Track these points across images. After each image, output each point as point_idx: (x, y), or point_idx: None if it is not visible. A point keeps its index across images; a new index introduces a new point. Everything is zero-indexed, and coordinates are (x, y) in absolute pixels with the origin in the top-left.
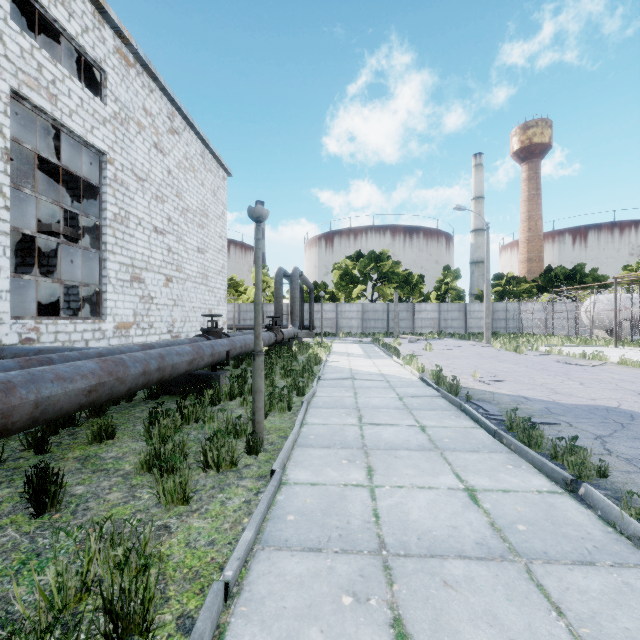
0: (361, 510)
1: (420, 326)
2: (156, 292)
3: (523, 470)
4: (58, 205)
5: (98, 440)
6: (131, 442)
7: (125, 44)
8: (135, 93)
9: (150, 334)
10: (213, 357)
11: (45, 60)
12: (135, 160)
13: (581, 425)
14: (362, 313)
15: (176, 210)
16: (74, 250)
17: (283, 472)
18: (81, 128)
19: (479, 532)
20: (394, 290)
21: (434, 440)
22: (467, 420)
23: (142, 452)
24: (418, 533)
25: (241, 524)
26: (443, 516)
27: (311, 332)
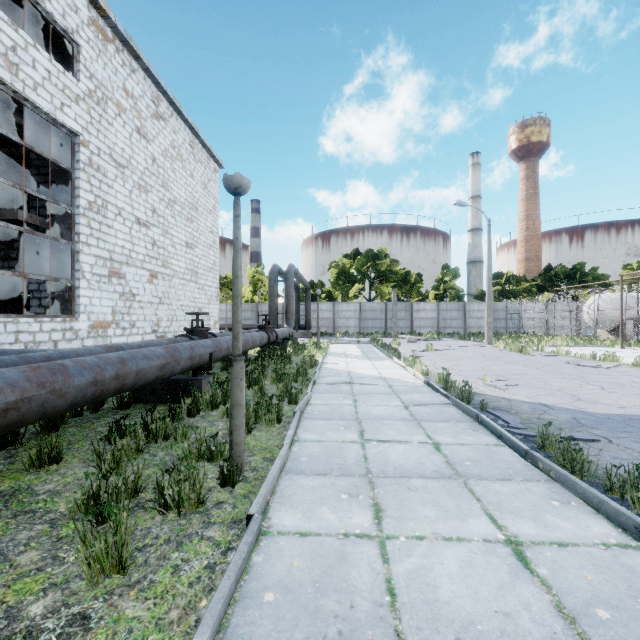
0: (369, 581)
1: (419, 326)
2: (139, 289)
3: (574, 509)
4: (20, 189)
5: (38, 466)
6: (79, 468)
7: (102, 16)
8: (114, 71)
9: (132, 334)
10: (192, 360)
11: (3, 23)
12: (114, 144)
13: (622, 441)
14: (359, 312)
15: (162, 201)
16: (46, 242)
17: (264, 514)
18: (48, 104)
19: (544, 624)
20: (392, 289)
21: (453, 463)
22: (487, 435)
23: (80, 488)
24: (455, 627)
25: (195, 611)
26: (486, 592)
27: (307, 332)
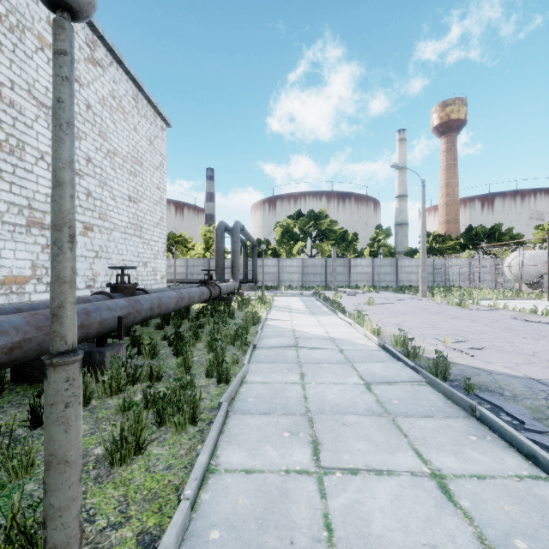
0: None
1: (355, 280)
2: None
3: None
4: None
5: None
6: None
7: None
8: None
9: None
10: (85, 329)
11: None
12: (34, 80)
13: None
14: (302, 268)
15: (99, 151)
16: None
17: None
18: None
19: None
20: (331, 247)
21: (494, 545)
22: (505, 449)
23: None
24: None
25: None
26: None
27: (254, 286)
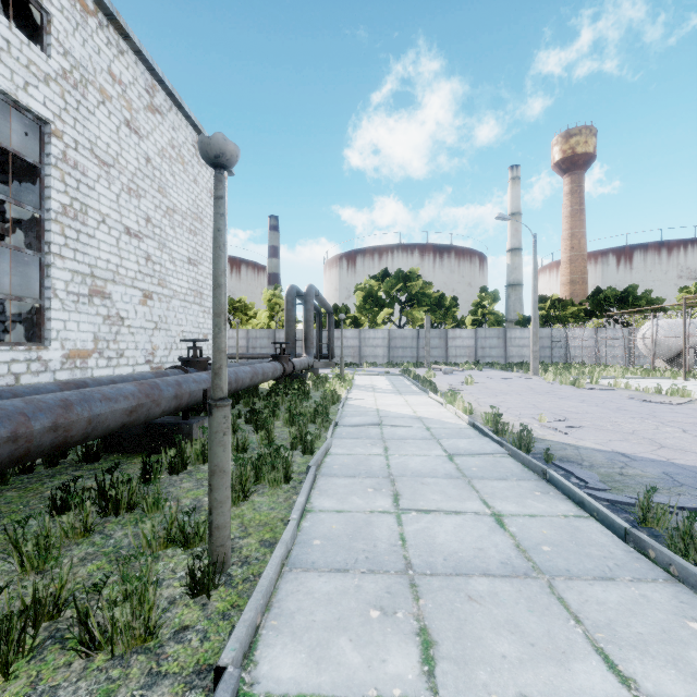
0: None
1: (454, 355)
2: (128, 311)
3: None
4: None
5: None
6: None
7: None
8: (96, 50)
9: (119, 365)
10: (179, 400)
11: None
12: (96, 138)
13: None
14: (388, 340)
15: (158, 209)
16: (12, 254)
17: (249, 653)
18: (7, 81)
19: None
20: (425, 314)
21: (526, 548)
22: (562, 500)
23: None
24: None
25: None
26: None
27: (330, 362)
